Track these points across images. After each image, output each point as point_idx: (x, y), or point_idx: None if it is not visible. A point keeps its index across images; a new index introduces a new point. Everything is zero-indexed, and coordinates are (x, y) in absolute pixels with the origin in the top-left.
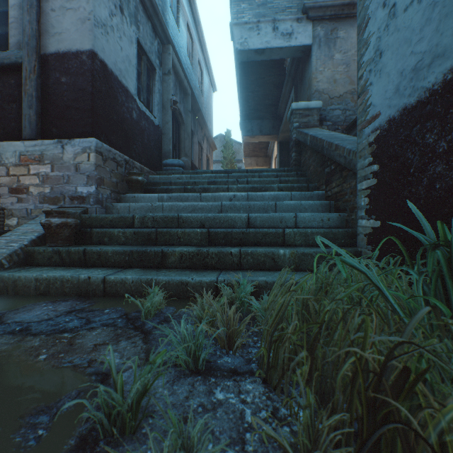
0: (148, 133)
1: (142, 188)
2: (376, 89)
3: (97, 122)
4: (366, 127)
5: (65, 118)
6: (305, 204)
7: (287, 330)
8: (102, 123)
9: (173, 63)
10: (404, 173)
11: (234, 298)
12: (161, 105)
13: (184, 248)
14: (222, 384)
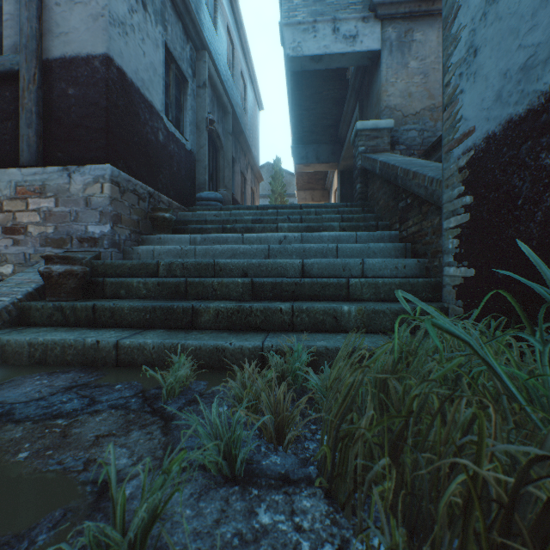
0: (178, 159)
1: (170, 228)
2: (469, 98)
3: (113, 144)
4: (455, 147)
5: (73, 140)
6: (374, 247)
7: (359, 424)
8: (119, 146)
9: (209, 73)
10: (509, 206)
11: (285, 370)
12: (195, 125)
13: (221, 303)
14: (268, 499)
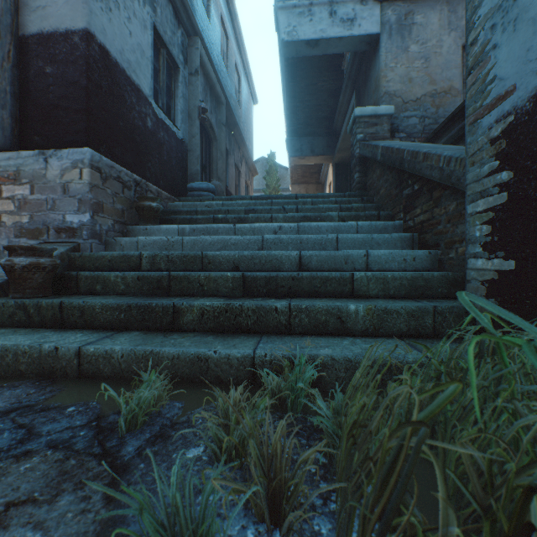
0: (168, 148)
1: (157, 218)
2: (507, 51)
3: (94, 127)
4: (484, 115)
5: (51, 122)
6: (378, 238)
7: None
8: (102, 130)
9: (201, 61)
10: None
11: (282, 389)
12: (186, 113)
13: (207, 300)
14: None
